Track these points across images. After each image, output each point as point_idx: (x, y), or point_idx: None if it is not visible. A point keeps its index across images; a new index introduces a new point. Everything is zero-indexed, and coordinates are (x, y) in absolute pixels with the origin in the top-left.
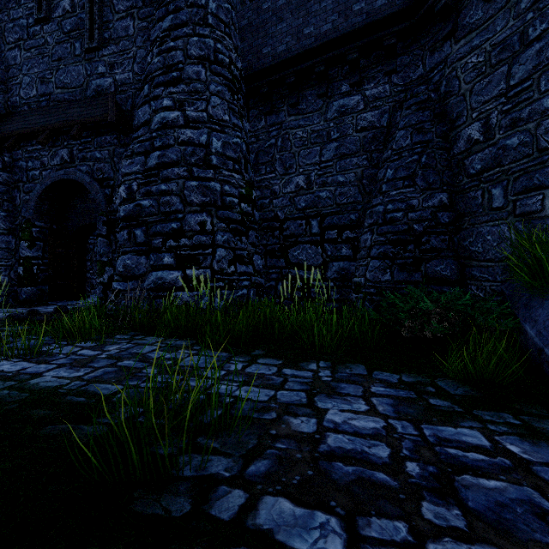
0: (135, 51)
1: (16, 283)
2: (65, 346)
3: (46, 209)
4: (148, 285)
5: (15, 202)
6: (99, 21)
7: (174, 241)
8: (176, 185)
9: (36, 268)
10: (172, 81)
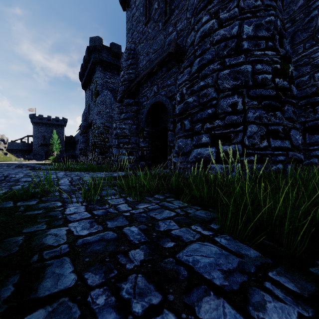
0: (188, 3)
1: (138, 160)
2: (120, 197)
3: (149, 121)
4: (191, 159)
5: (138, 120)
6: (169, 1)
7: (209, 124)
8: (211, 79)
9: (145, 152)
10: (209, 0)
